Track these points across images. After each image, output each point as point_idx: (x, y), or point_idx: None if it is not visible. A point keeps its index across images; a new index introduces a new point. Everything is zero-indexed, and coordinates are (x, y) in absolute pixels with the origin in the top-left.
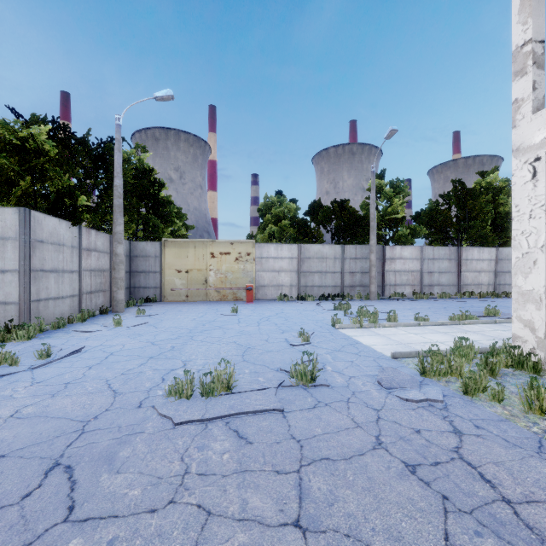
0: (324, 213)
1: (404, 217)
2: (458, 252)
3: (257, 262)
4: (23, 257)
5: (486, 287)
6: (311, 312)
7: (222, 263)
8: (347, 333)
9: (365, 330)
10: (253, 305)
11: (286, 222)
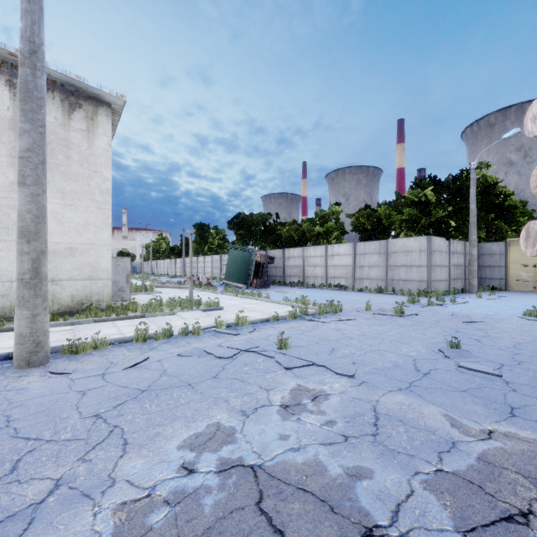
0: None
1: None
2: None
3: None
4: (429, 259)
5: None
6: None
7: None
8: None
9: None
10: None
11: None
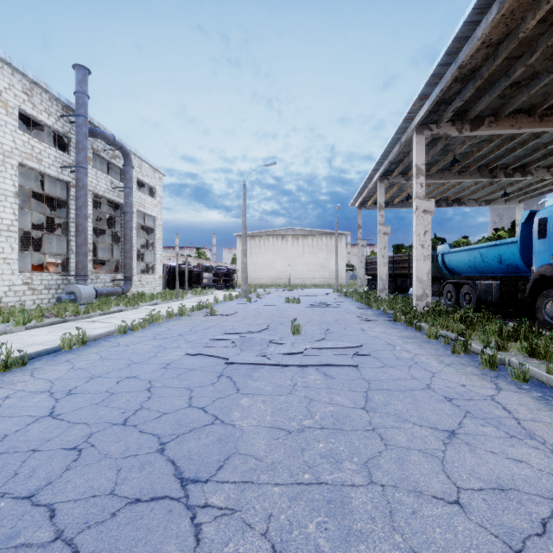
0: None
1: None
2: None
3: None
4: None
5: None
6: None
7: None
8: None
9: None
10: None
11: None
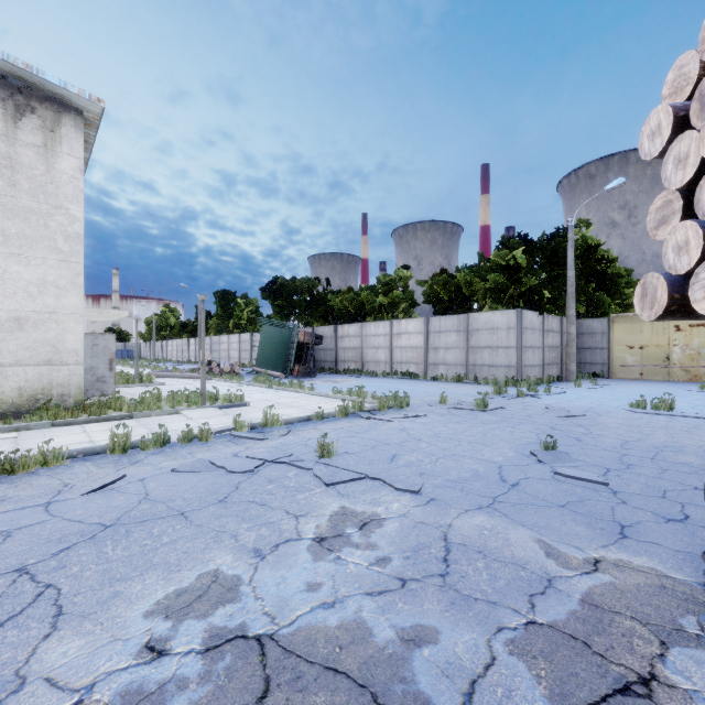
0: None
1: None
2: None
3: None
4: (519, 339)
5: None
6: None
7: (692, 337)
8: None
9: None
10: None
11: None
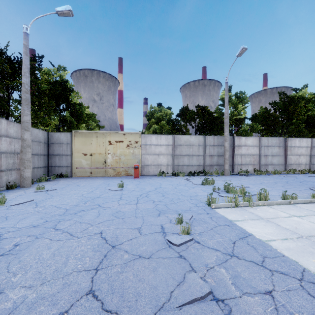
0: (190, 114)
1: (246, 117)
2: (285, 142)
3: (142, 148)
4: None
5: (304, 166)
6: (184, 187)
7: (117, 148)
8: (227, 216)
9: (242, 210)
10: (139, 180)
11: (164, 122)
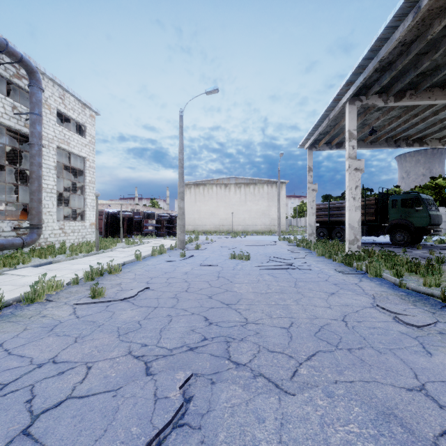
0: None
1: None
2: None
3: None
4: None
5: None
6: None
7: None
8: None
9: None
10: None
11: None
